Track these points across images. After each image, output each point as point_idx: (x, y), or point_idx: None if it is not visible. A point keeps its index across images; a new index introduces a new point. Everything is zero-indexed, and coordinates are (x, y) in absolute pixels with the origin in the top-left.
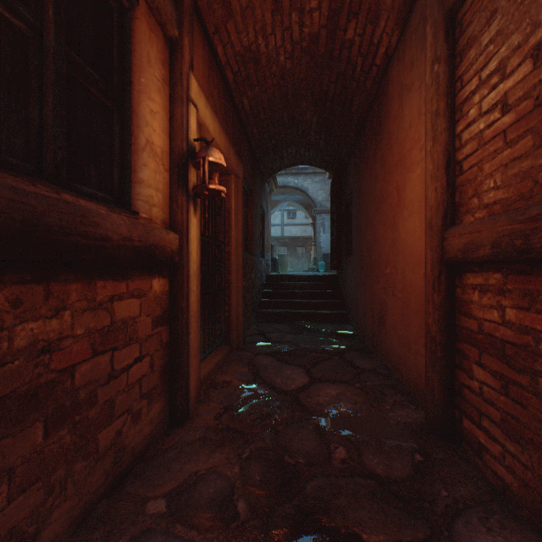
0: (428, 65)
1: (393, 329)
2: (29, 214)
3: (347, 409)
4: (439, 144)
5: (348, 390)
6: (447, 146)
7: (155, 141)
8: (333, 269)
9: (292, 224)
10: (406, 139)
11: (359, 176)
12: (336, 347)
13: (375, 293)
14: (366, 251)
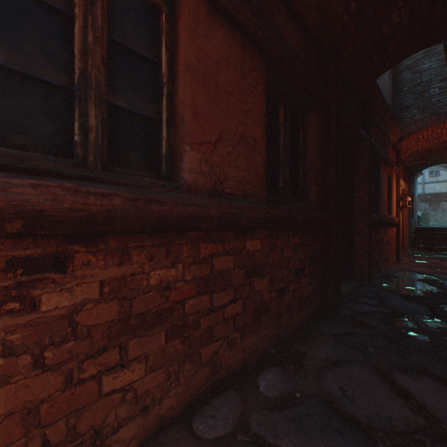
0: None
1: None
2: (392, 220)
3: None
4: None
5: None
6: None
7: (394, 199)
8: None
9: (434, 182)
10: None
11: None
12: None
13: None
14: None
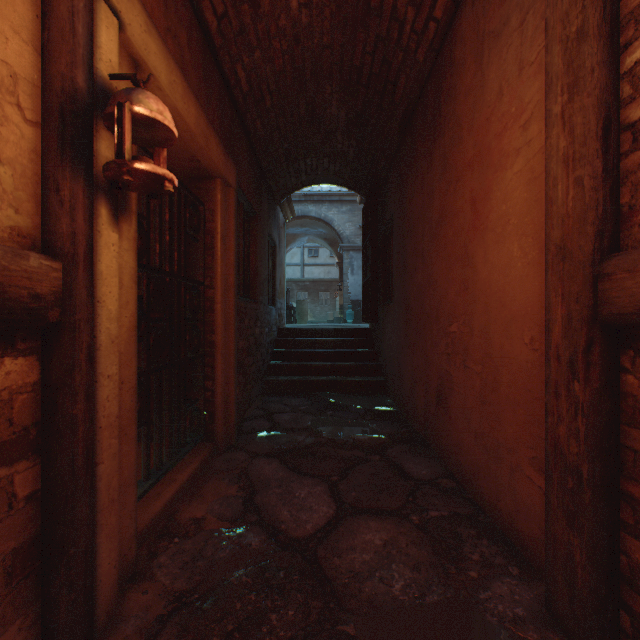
0: None
1: (464, 418)
2: None
3: (405, 585)
4: (589, 92)
5: (401, 534)
6: (604, 95)
7: None
8: (366, 321)
9: (314, 264)
10: (490, 118)
11: (404, 194)
12: (374, 438)
13: (431, 359)
14: (415, 299)
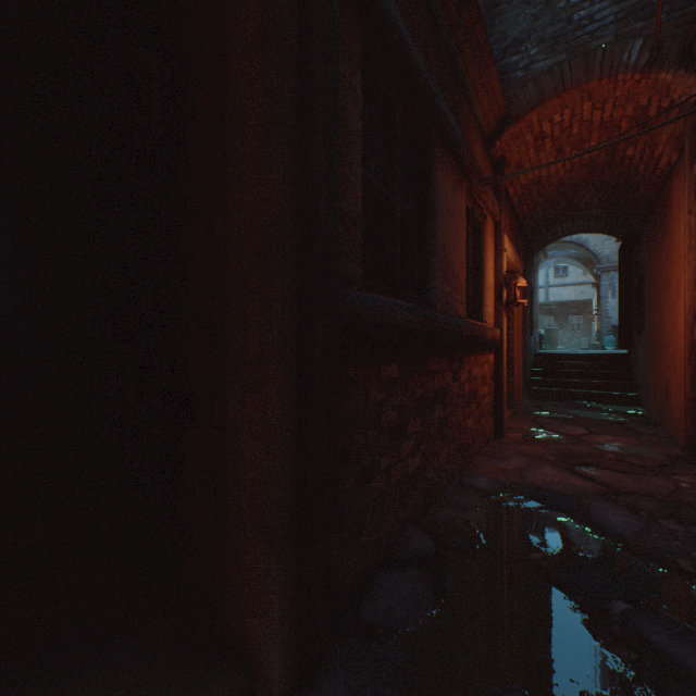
0: (684, 211)
1: (673, 399)
2: (480, 333)
3: (619, 445)
4: (690, 268)
5: (622, 439)
6: (695, 269)
7: (490, 282)
8: (620, 347)
9: (561, 285)
10: (680, 245)
11: (649, 254)
12: (618, 419)
13: (661, 370)
14: (654, 331)
